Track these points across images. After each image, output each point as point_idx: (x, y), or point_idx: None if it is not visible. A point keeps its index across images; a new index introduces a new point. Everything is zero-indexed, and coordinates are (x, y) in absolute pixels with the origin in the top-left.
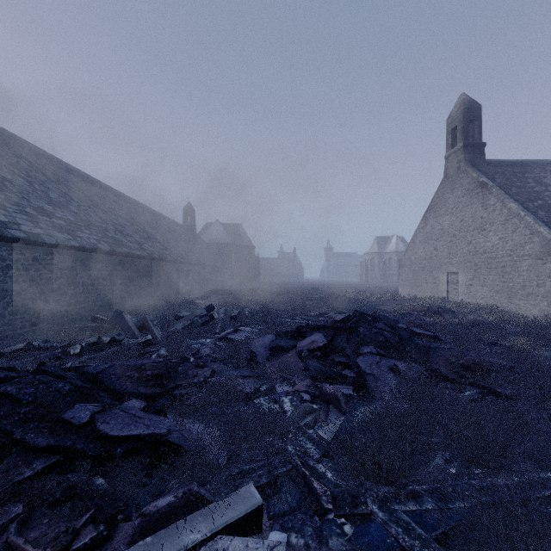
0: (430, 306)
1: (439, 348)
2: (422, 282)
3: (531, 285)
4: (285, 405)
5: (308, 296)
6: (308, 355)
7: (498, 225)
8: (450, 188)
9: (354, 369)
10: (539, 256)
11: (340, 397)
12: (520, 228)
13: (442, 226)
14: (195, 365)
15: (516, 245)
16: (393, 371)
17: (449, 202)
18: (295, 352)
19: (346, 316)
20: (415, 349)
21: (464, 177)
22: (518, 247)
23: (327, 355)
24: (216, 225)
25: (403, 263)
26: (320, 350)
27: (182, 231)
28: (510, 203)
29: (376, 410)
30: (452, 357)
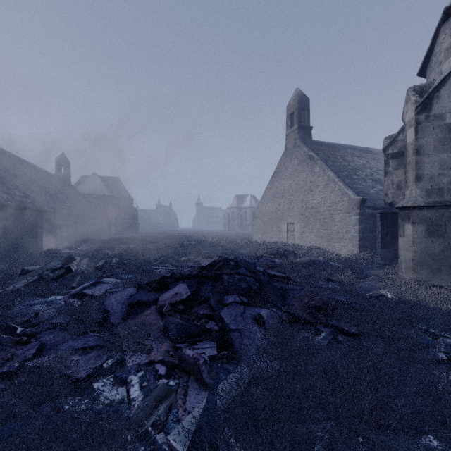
0: (278, 250)
1: (293, 289)
2: (269, 230)
3: (342, 232)
4: (132, 389)
5: (180, 243)
6: (170, 310)
7: (321, 188)
8: (289, 158)
9: (218, 324)
10: (347, 211)
11: (202, 366)
12: (335, 190)
13: (283, 187)
14: (14, 341)
15: (332, 203)
16: (258, 322)
17: (289, 169)
18: (155, 308)
19: (212, 262)
20: (273, 293)
21: (299, 151)
22: (334, 204)
23: (191, 306)
24: (93, 178)
25: (256, 215)
26: (184, 302)
27: (53, 180)
28: (329, 172)
29: (244, 383)
30: (304, 298)
